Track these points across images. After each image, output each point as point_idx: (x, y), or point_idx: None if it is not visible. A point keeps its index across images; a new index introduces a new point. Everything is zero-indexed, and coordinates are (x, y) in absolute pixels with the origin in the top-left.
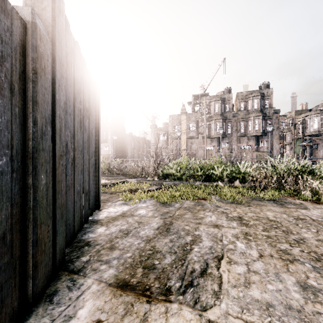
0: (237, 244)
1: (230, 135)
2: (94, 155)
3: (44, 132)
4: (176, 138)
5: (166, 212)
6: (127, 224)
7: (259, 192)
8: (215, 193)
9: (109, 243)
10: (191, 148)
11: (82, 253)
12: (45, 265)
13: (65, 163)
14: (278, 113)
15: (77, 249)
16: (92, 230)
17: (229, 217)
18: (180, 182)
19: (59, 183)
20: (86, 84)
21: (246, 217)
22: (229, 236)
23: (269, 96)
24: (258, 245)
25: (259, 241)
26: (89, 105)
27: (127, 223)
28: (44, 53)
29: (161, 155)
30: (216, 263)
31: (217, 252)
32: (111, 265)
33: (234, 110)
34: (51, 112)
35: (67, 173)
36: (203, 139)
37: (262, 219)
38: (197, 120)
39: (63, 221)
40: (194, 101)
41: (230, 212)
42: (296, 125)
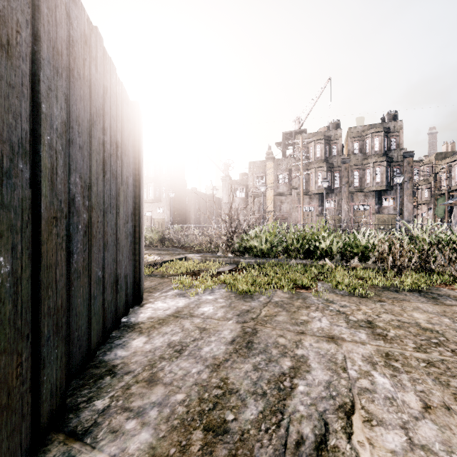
0: (376, 377)
1: (338, 189)
2: (131, 218)
3: (7, 172)
4: (259, 194)
5: (245, 311)
6: (182, 332)
7: (392, 276)
8: (323, 278)
9: (148, 370)
10: (281, 209)
11: (98, 390)
12: (10, 433)
13: (65, 231)
14: (410, 157)
15: (92, 381)
16: (123, 342)
17: (351, 321)
18: (267, 260)
19: (49, 269)
20: (116, 102)
21: (380, 321)
22: (358, 360)
23: (397, 132)
24: (414, 380)
25: (414, 373)
26: (122, 138)
27: (182, 330)
28: (6, 14)
29: (237, 219)
30: (342, 422)
31: (341, 395)
32: (145, 421)
33: (345, 153)
34: (28, 134)
35: (74, 250)
36: (298, 195)
37: (408, 327)
38: (289, 169)
39: (60, 338)
40: (285, 142)
41: (352, 312)
42: (437, 175)
